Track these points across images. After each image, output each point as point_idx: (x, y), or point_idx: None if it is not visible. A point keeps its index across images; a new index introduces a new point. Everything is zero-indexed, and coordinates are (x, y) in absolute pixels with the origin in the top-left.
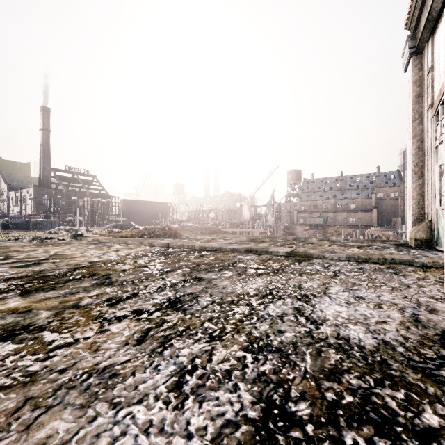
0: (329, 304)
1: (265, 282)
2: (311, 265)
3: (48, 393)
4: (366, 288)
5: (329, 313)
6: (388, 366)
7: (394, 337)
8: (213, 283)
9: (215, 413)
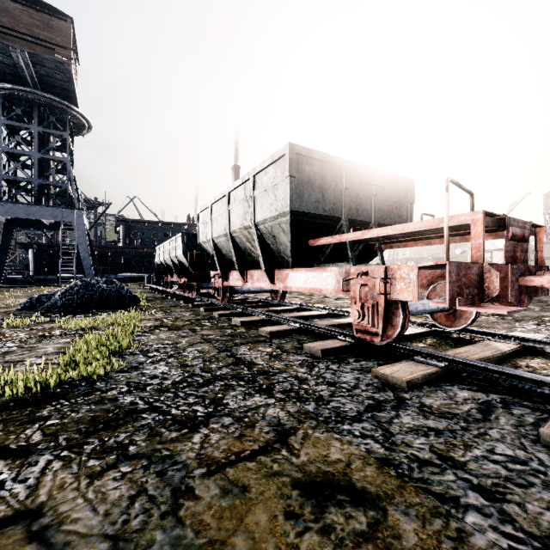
0: None
1: None
2: None
3: (491, 323)
4: None
5: None
6: None
7: None
8: None
9: None
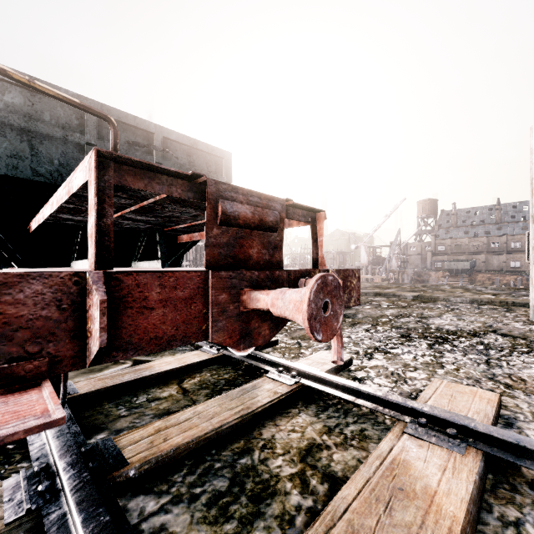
0: (438, 320)
1: (396, 311)
2: (435, 305)
3: None
4: (470, 316)
5: (436, 322)
6: (456, 333)
7: (468, 329)
8: (360, 310)
9: (384, 335)
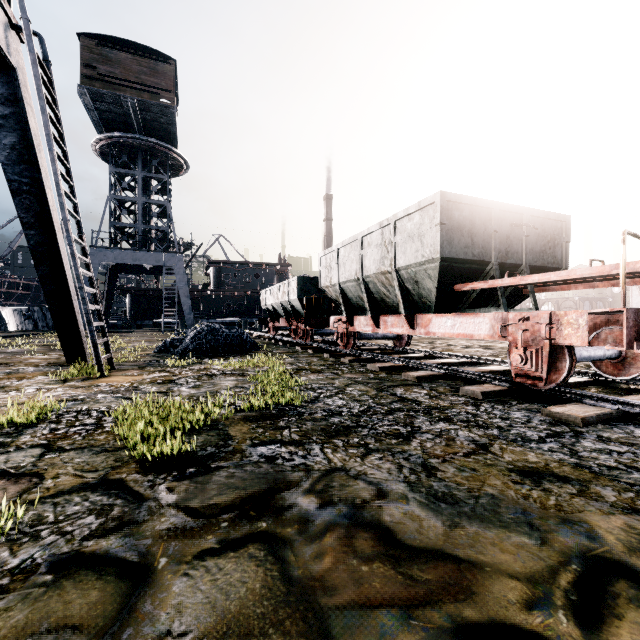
0: None
1: None
2: None
3: None
4: None
5: None
6: None
7: None
8: None
9: None
